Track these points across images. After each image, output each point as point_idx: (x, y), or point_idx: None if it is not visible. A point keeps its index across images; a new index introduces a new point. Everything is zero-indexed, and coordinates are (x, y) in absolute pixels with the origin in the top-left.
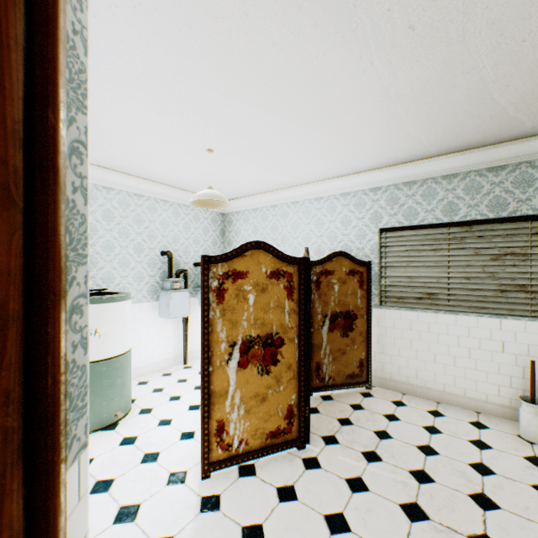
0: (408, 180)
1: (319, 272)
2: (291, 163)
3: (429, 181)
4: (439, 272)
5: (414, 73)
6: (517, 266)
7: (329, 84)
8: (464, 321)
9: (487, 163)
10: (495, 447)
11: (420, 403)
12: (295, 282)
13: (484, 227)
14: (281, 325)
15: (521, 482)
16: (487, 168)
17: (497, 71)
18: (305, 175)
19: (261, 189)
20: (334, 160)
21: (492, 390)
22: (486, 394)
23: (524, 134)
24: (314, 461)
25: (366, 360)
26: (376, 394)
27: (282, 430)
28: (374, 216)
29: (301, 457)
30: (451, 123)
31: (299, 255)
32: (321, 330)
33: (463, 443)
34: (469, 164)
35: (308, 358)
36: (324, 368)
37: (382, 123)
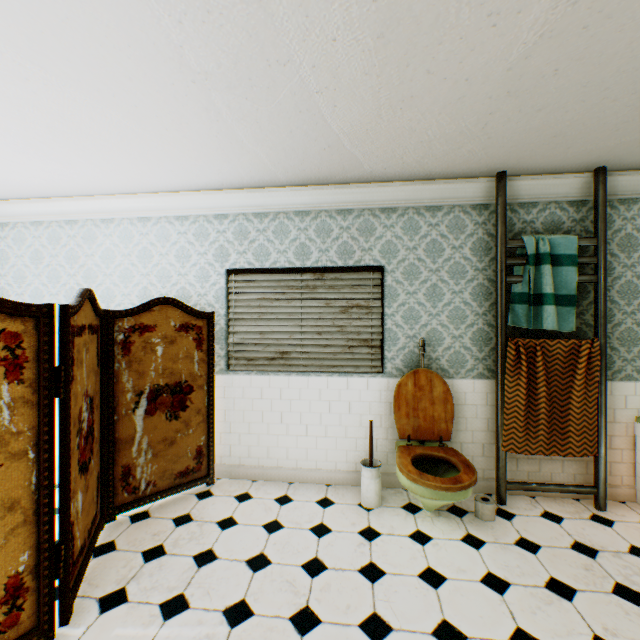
0: (260, 210)
1: (129, 328)
2: (75, 150)
3: (282, 215)
4: (293, 326)
5: (212, 35)
6: (362, 319)
7: None
8: (316, 383)
9: (337, 204)
10: (335, 528)
11: (271, 490)
12: (30, 348)
13: (335, 275)
14: None
15: (350, 569)
16: (338, 210)
17: (318, 77)
18: (115, 178)
19: (41, 190)
20: (152, 161)
21: (341, 457)
22: (336, 463)
23: (365, 178)
24: None
25: (207, 446)
26: (218, 491)
27: None
28: (220, 252)
29: None
30: (290, 141)
31: (115, 302)
32: (134, 416)
33: (304, 535)
34: (321, 202)
35: (65, 478)
36: (138, 472)
37: (200, 114)
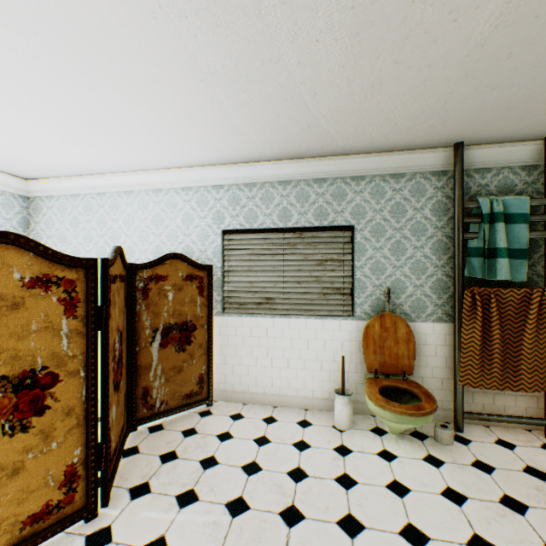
0: (249, 181)
1: (147, 278)
2: (107, 137)
3: (268, 185)
4: (276, 277)
5: (219, 43)
6: (335, 270)
7: (110, 20)
8: (296, 324)
9: (314, 174)
10: (314, 445)
11: (258, 412)
12: (81, 291)
13: (312, 234)
14: (53, 355)
15: (328, 478)
16: (314, 179)
17: (302, 71)
18: (135, 158)
19: (79, 169)
20: (166, 144)
21: (317, 386)
22: (313, 391)
23: (338, 151)
24: (105, 535)
25: (207, 374)
26: (216, 411)
27: (57, 505)
28: (217, 216)
29: (86, 535)
30: (277, 124)
31: (135, 257)
32: (151, 348)
33: (288, 448)
34: (300, 173)
35: (105, 393)
36: (154, 393)
37: (206, 105)
